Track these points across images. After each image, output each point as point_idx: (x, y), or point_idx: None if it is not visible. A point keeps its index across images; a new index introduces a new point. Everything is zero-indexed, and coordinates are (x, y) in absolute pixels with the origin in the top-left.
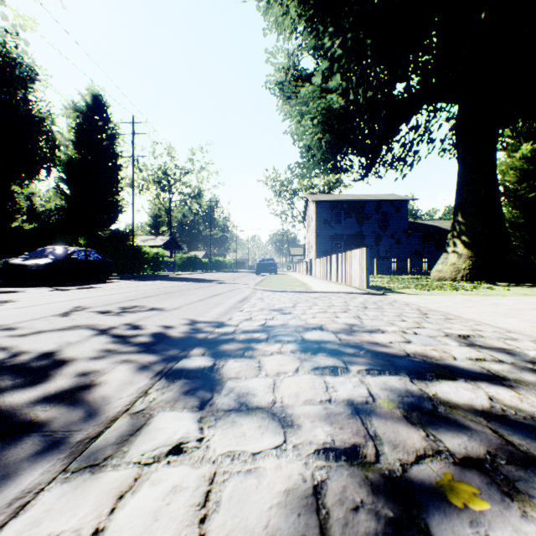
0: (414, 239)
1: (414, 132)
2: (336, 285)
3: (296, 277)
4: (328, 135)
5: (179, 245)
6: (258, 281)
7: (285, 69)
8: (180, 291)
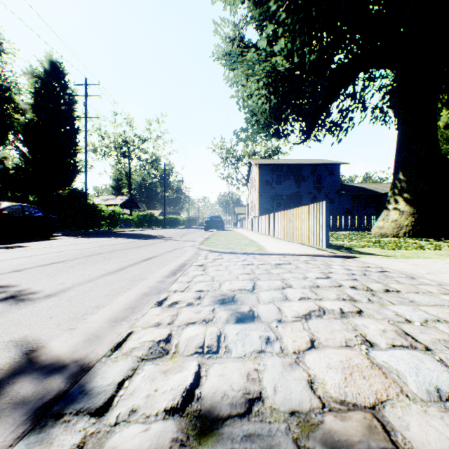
0: (345, 198)
1: (350, 99)
2: (288, 243)
3: (243, 233)
4: (273, 97)
5: (137, 204)
6: (204, 238)
7: (231, 38)
8: (110, 251)
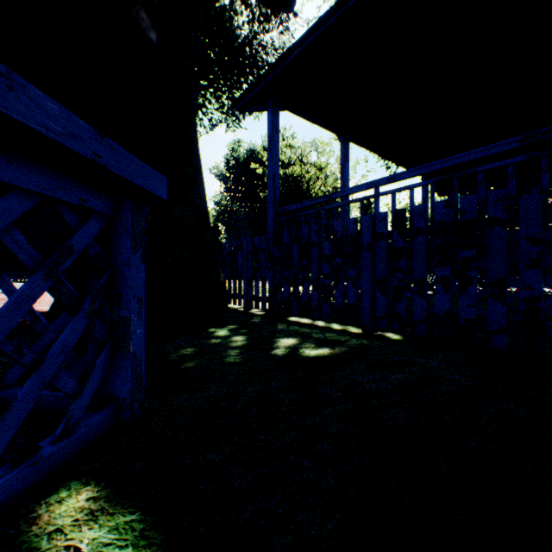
0: None
1: None
2: None
3: None
4: None
5: None
6: None
7: None
8: None
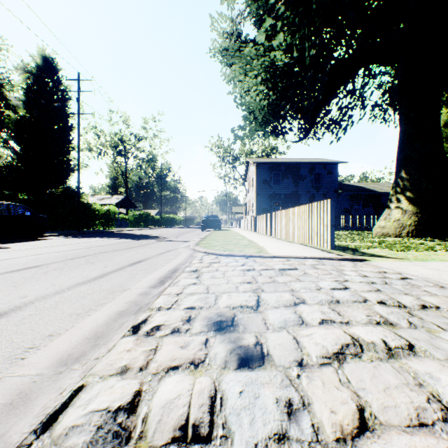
0: (343, 198)
1: (350, 96)
2: (289, 244)
3: (240, 233)
4: (272, 92)
5: (133, 204)
6: (200, 239)
7: (228, 34)
8: (96, 254)
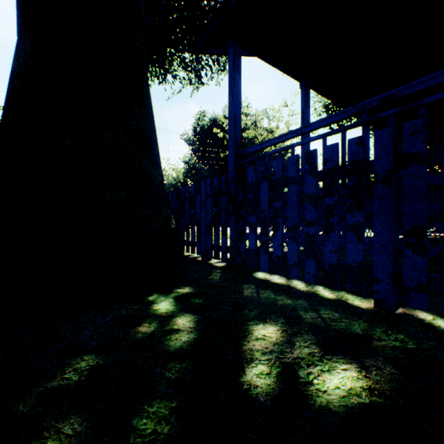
0: None
1: None
2: None
3: None
4: None
5: None
6: None
7: None
8: None
